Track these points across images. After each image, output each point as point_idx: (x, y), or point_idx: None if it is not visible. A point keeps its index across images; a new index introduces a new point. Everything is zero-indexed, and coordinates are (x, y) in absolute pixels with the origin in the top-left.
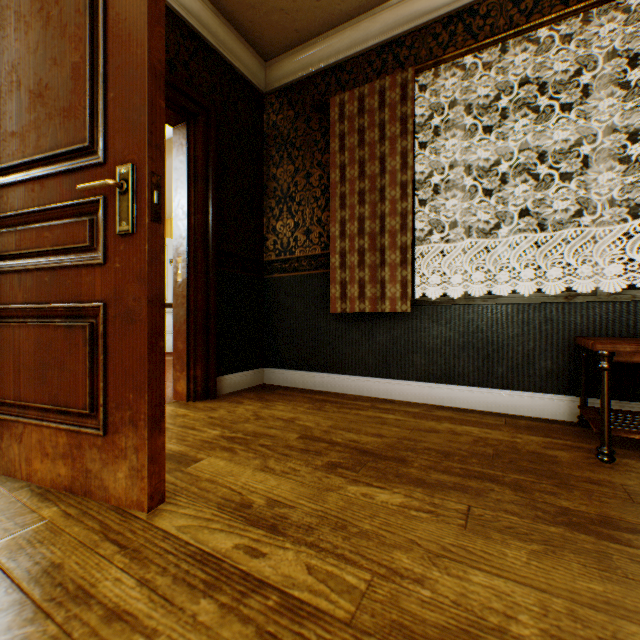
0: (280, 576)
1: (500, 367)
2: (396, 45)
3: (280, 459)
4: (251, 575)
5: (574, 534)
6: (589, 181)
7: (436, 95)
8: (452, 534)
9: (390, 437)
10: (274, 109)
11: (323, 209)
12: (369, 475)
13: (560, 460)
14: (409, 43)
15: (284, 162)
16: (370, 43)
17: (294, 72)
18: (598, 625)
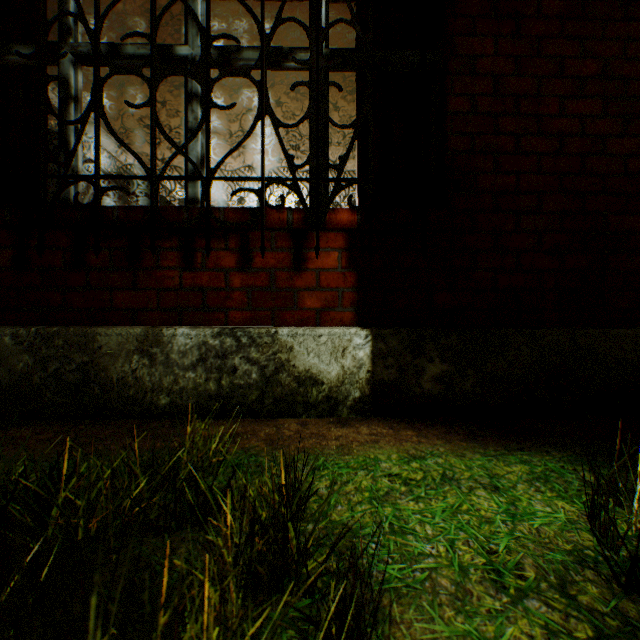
0: None
1: None
2: None
3: None
4: None
5: None
6: None
7: None
8: None
9: None
10: None
11: None
12: None
13: None
14: None
15: None
16: None
17: None
18: None
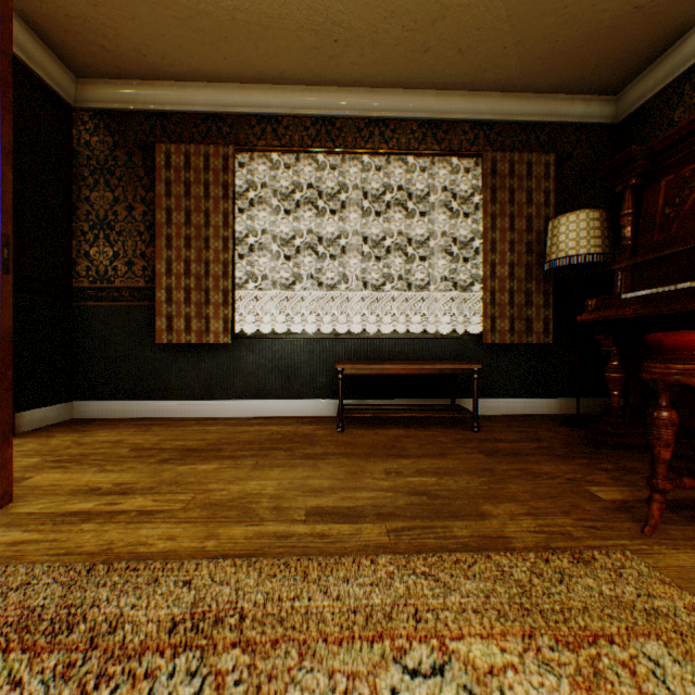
0: (137, 506)
1: (297, 384)
2: (220, 119)
3: (117, 464)
4: (116, 510)
5: (307, 460)
6: (348, 261)
7: (253, 172)
8: (245, 472)
9: (212, 439)
10: (88, 128)
11: (149, 244)
12: (195, 460)
13: (319, 435)
14: (231, 123)
15: (101, 187)
16: (197, 108)
17: (115, 101)
18: (300, 483)
